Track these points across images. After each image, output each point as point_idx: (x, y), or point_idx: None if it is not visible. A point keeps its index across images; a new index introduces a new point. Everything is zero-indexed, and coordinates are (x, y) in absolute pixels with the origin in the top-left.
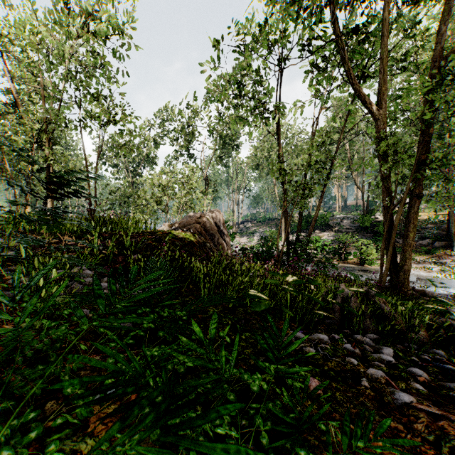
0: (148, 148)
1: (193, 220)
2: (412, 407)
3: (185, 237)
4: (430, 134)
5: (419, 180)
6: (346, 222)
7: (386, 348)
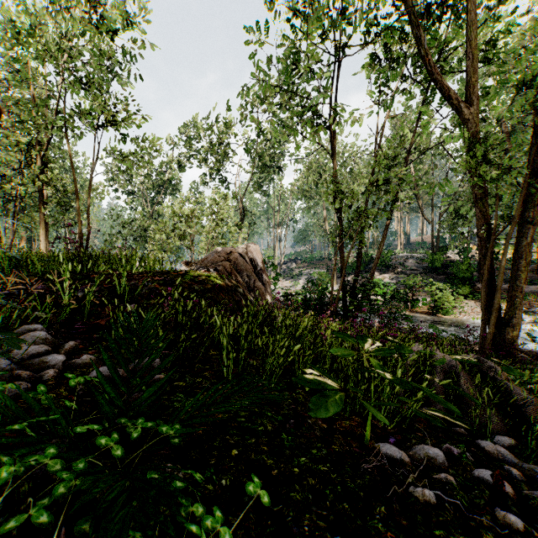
0: (171, 172)
1: (220, 257)
2: None
3: (208, 278)
4: None
5: (535, 199)
6: (411, 261)
7: None
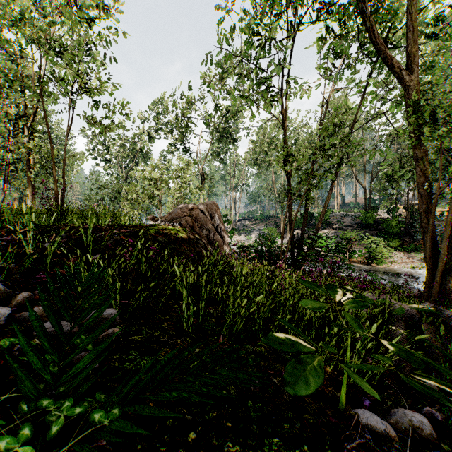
0: (142, 142)
1: (183, 212)
2: None
3: (171, 231)
4: None
5: None
6: (347, 219)
7: None
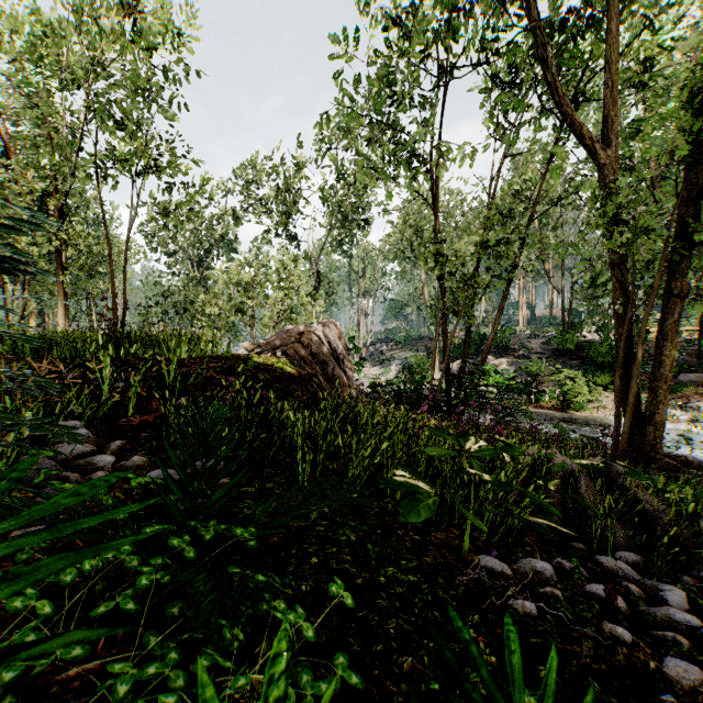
0: (224, 226)
1: (290, 338)
2: None
3: (276, 365)
4: (702, 186)
5: (682, 267)
6: (536, 342)
7: (670, 590)
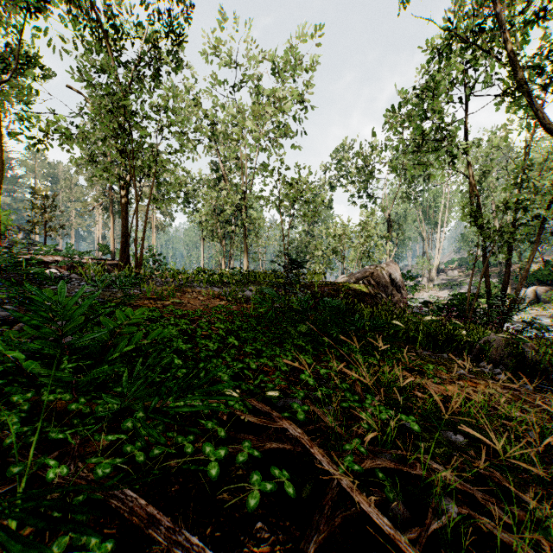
0: (324, 194)
1: (366, 273)
2: (464, 375)
3: (358, 288)
4: None
5: None
6: None
7: (496, 369)
